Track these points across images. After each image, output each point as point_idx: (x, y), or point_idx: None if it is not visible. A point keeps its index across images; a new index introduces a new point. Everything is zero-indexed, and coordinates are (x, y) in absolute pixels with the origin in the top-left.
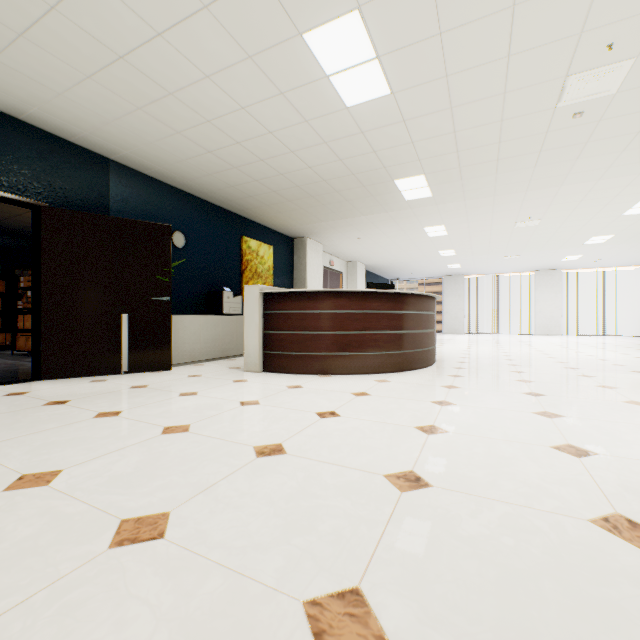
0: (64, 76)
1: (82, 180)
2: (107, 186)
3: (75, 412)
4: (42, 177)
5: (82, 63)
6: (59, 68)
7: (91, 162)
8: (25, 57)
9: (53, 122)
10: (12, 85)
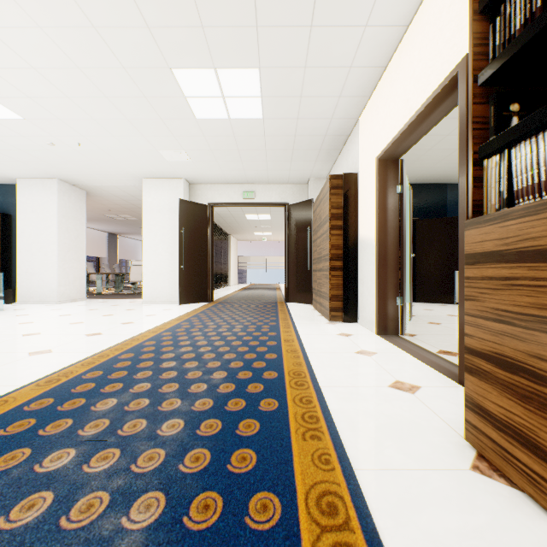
0: (429, 164)
1: (432, 201)
2: (445, 199)
3: (437, 313)
4: (415, 206)
5: (438, 158)
6: (428, 163)
7: (437, 189)
8: (415, 165)
9: (421, 179)
10: (408, 174)
